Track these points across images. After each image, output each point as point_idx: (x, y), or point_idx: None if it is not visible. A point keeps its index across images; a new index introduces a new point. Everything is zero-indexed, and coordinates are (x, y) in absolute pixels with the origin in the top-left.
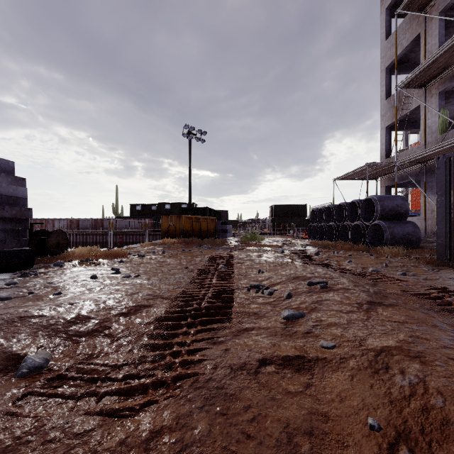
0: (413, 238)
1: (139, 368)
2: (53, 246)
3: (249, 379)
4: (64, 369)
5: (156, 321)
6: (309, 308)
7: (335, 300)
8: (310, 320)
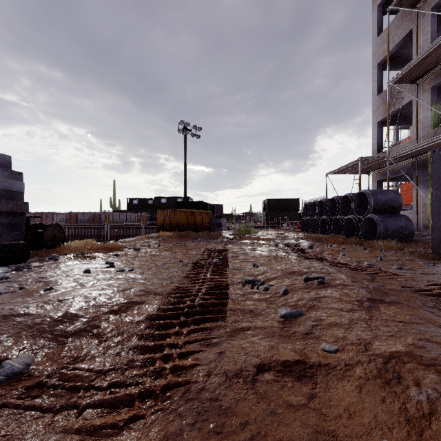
0: (406, 232)
1: (126, 374)
2: (49, 240)
3: (246, 389)
4: (46, 376)
5: (147, 319)
6: (307, 305)
7: (334, 297)
8: (309, 319)
